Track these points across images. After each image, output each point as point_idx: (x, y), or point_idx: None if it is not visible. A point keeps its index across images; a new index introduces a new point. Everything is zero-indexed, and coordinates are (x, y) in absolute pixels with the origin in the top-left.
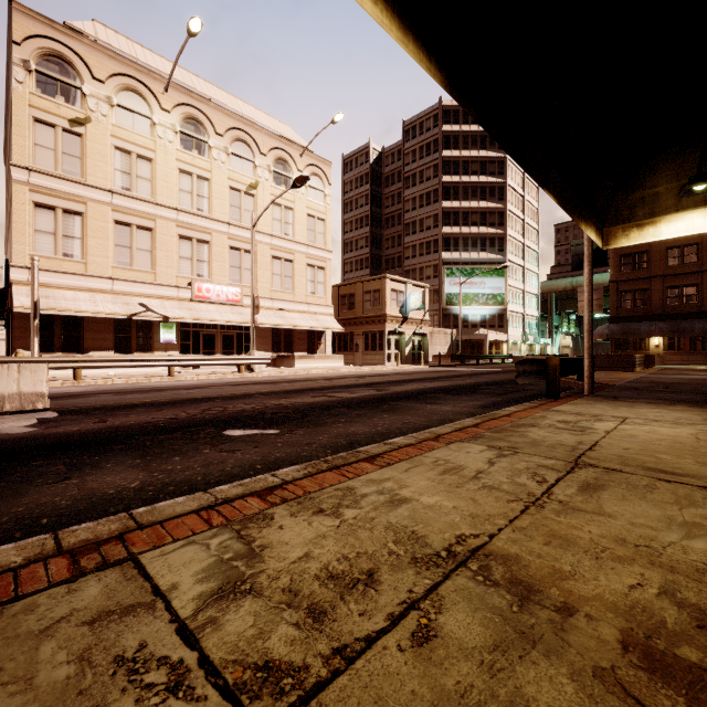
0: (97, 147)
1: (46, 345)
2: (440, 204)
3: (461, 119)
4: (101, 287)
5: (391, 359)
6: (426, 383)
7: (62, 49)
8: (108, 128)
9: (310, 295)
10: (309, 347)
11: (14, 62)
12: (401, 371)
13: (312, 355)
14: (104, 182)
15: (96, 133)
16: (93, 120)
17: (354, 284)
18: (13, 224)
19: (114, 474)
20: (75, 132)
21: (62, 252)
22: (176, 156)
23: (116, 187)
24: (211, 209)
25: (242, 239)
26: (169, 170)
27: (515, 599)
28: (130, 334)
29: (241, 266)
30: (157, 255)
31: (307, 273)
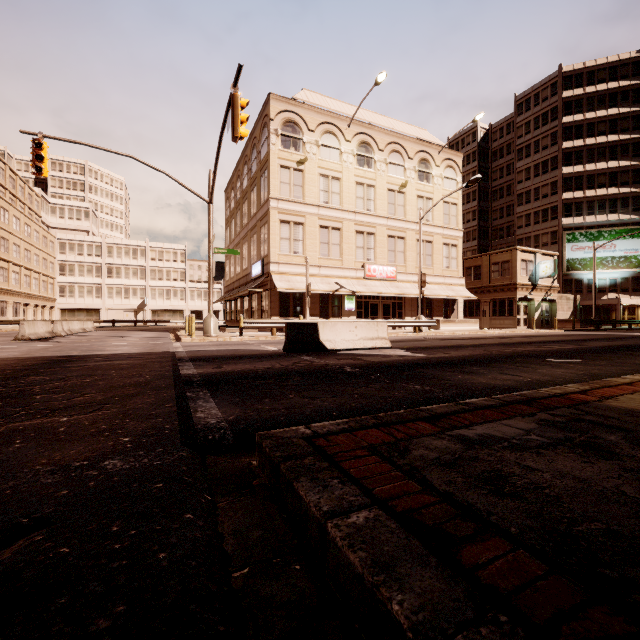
0: (310, 177)
1: (285, 312)
2: (559, 171)
3: (584, 82)
4: (313, 273)
5: (520, 324)
6: (609, 342)
7: (293, 116)
8: (316, 162)
9: (445, 269)
10: (445, 313)
11: (271, 132)
12: (548, 334)
13: (453, 319)
14: (314, 200)
15: (310, 167)
16: (308, 159)
17: (480, 257)
18: (270, 236)
19: (554, 369)
20: (299, 169)
21: (293, 251)
22: (354, 173)
23: (320, 202)
24: (375, 208)
25: (396, 228)
26: (350, 184)
27: None
28: (328, 304)
29: (395, 250)
30: (343, 247)
31: (443, 251)
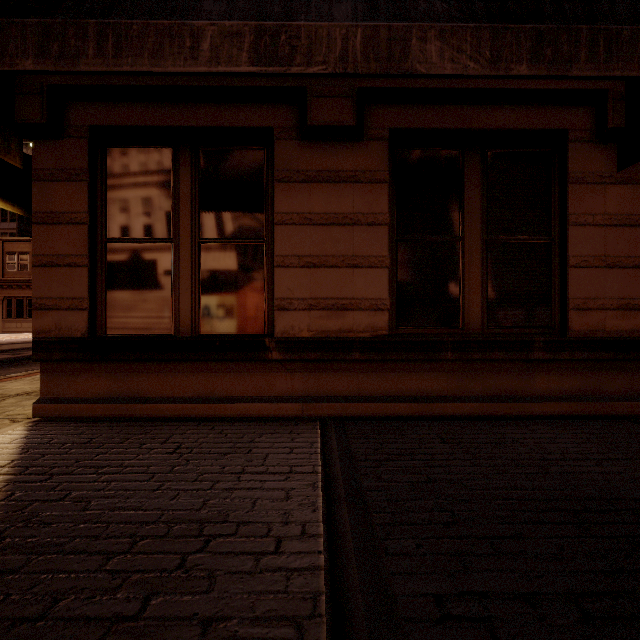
0: None
1: None
2: None
3: None
4: None
5: None
6: None
7: None
8: None
9: None
10: None
11: None
12: None
13: None
14: None
15: None
16: None
17: None
18: None
19: None
20: None
21: None
22: None
23: None
24: None
25: None
26: None
27: (35, 396)
28: None
29: None
30: None
31: None
